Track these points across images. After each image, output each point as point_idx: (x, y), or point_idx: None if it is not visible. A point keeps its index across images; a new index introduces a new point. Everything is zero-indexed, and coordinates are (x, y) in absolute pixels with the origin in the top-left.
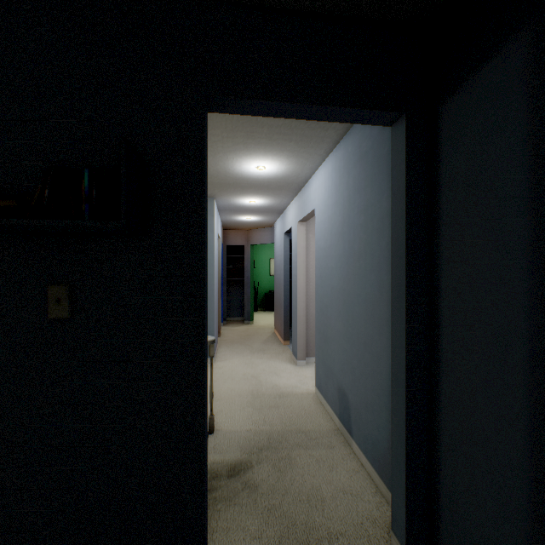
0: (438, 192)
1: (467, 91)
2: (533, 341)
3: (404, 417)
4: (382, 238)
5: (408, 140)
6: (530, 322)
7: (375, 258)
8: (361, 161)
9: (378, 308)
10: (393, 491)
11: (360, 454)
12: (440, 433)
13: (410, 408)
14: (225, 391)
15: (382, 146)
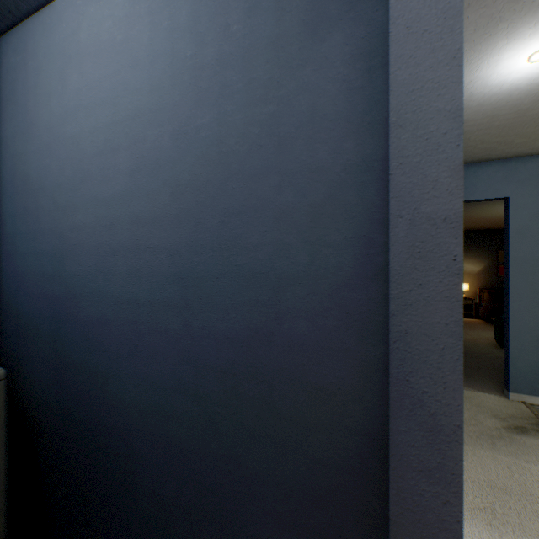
0: None
1: None
2: None
3: None
4: None
5: None
6: None
7: None
8: None
9: None
10: None
11: None
12: None
13: None
14: None
15: None
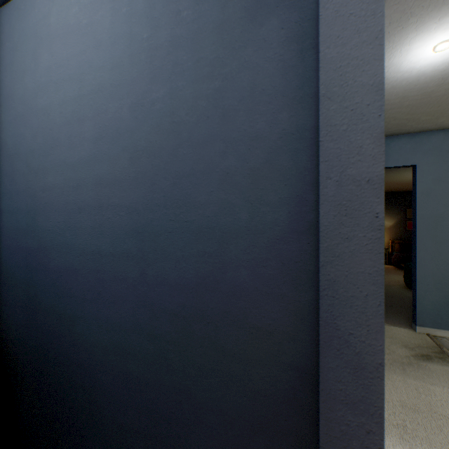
0: None
1: None
2: None
3: None
4: None
5: None
6: None
7: None
8: None
9: None
10: None
11: None
12: None
13: None
14: None
15: None
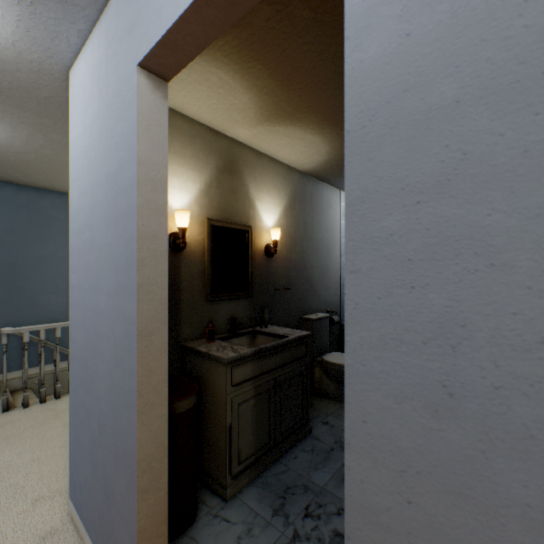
0: None
1: None
2: None
3: None
4: None
5: None
6: None
7: None
8: None
9: None
10: None
11: None
12: None
13: None
14: (3, 450)
15: None
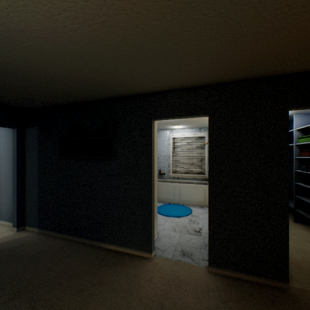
0: (25, 147)
1: (30, 130)
2: (39, 175)
3: (17, 197)
4: (11, 154)
5: (18, 134)
6: (38, 172)
7: (8, 159)
8: (3, 128)
9: (9, 174)
10: (14, 217)
11: (2, 222)
12: (26, 198)
13: (18, 195)
14: None
15: (11, 128)
